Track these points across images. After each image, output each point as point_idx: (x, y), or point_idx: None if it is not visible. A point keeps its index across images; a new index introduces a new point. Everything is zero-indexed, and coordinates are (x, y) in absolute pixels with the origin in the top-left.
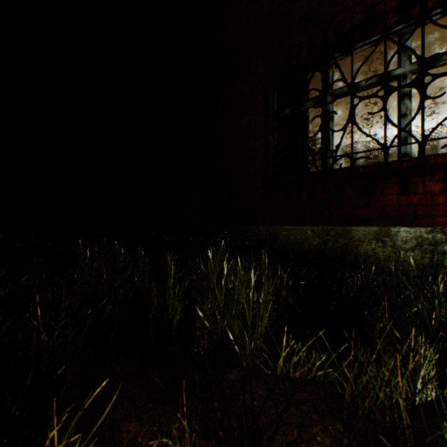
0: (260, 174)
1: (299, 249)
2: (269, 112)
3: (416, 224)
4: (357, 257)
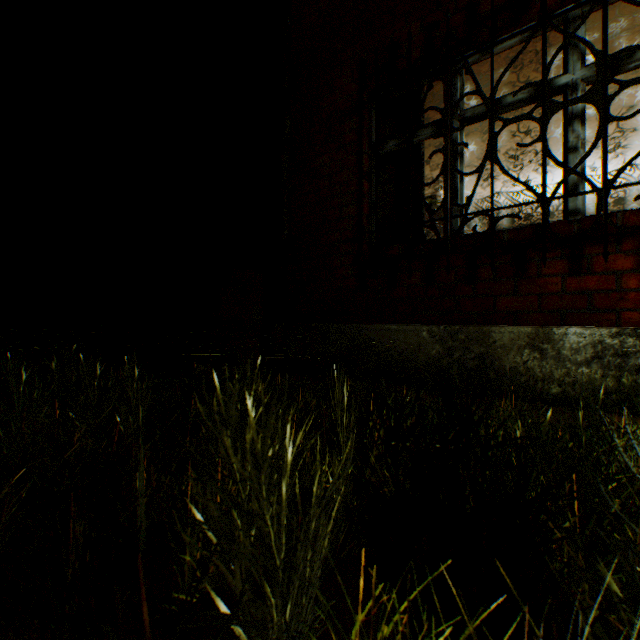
0: (349, 243)
1: (409, 362)
2: (364, 145)
3: (593, 322)
4: (500, 375)
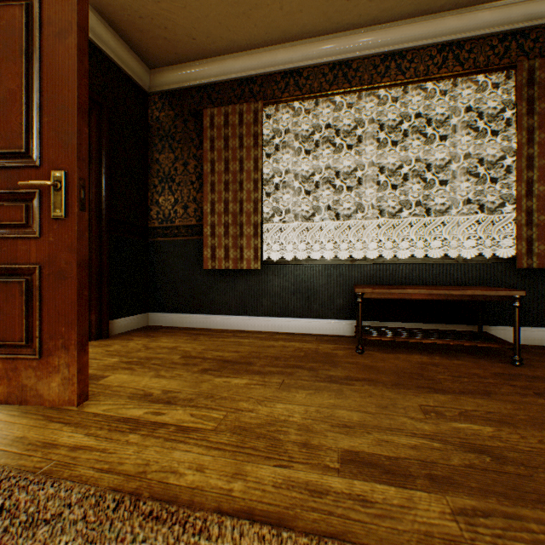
0: None
1: None
2: None
3: None
4: None
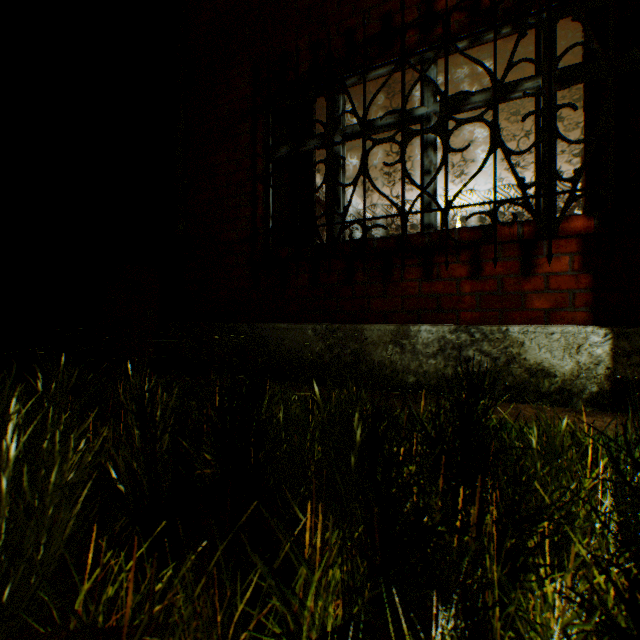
0: (245, 243)
1: (297, 359)
2: (259, 149)
3: (441, 321)
4: (371, 368)
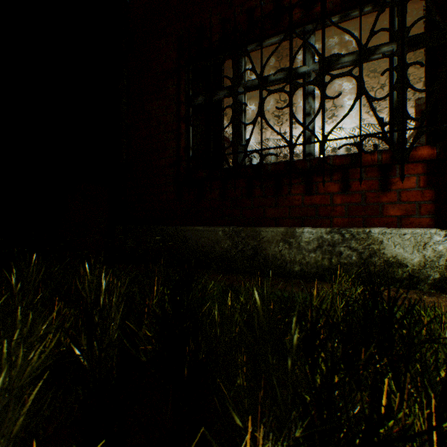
0: (172, 167)
1: (211, 253)
2: (182, 98)
3: (318, 225)
4: (266, 260)
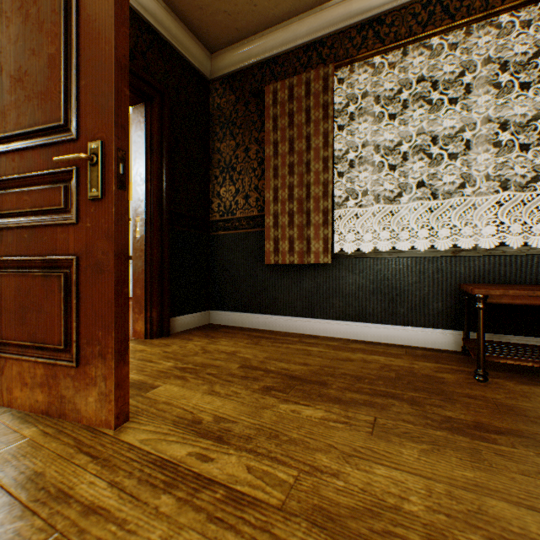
0: None
1: None
2: None
3: None
4: None
